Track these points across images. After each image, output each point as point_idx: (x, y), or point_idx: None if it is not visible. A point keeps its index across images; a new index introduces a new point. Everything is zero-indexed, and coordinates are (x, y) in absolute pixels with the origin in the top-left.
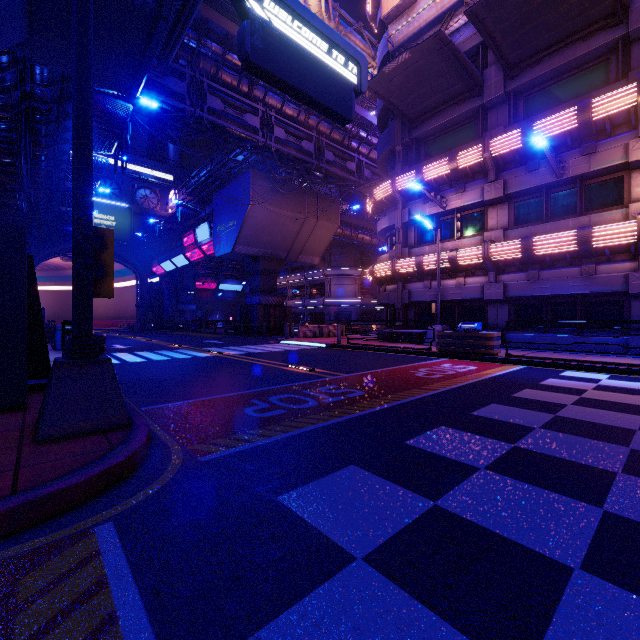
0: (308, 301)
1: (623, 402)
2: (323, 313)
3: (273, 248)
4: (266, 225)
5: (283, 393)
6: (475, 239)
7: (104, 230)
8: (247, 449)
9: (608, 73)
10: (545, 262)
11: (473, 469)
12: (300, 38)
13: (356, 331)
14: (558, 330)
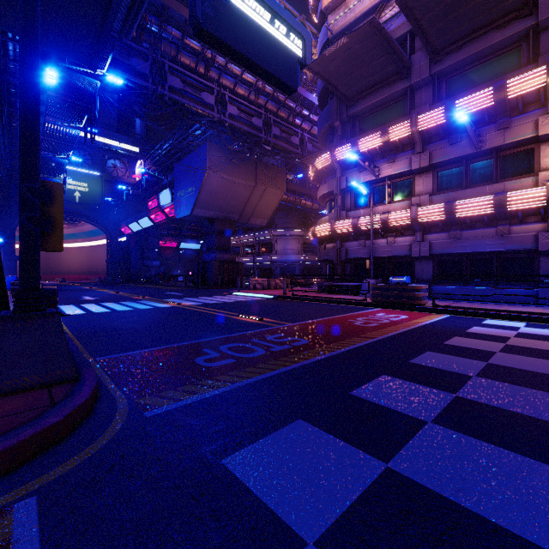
0: (258, 258)
1: (546, 349)
2: (271, 268)
3: (227, 211)
4: (221, 191)
5: (233, 342)
6: (404, 203)
7: (52, 184)
8: (194, 402)
9: (520, 58)
10: (465, 223)
11: (420, 423)
12: (249, 10)
13: (299, 284)
14: (476, 283)
